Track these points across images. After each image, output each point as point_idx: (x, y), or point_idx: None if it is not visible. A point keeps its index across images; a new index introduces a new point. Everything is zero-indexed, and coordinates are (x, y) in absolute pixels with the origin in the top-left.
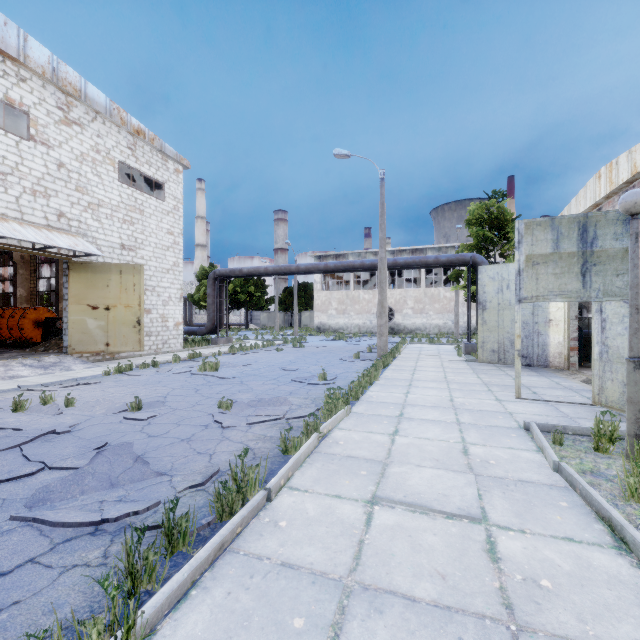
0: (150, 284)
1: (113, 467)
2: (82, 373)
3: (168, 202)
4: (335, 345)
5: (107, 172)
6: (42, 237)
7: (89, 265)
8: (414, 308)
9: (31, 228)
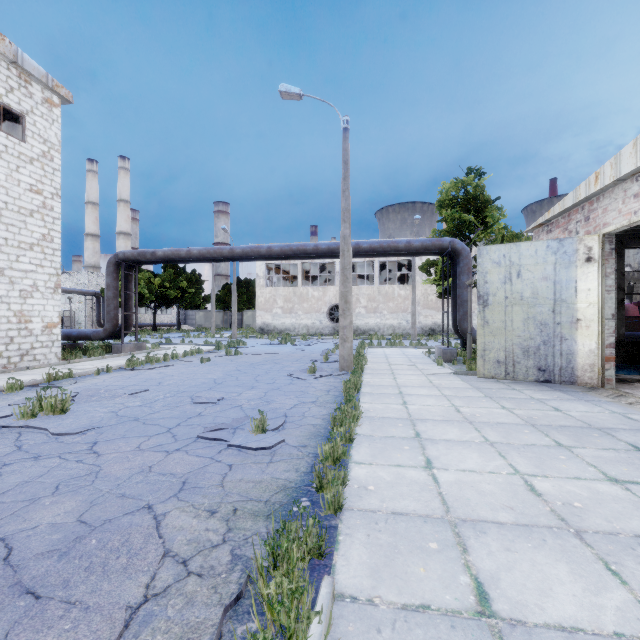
0: None
1: None
2: None
3: (31, 144)
4: (281, 351)
5: None
6: None
7: None
8: (367, 307)
9: None
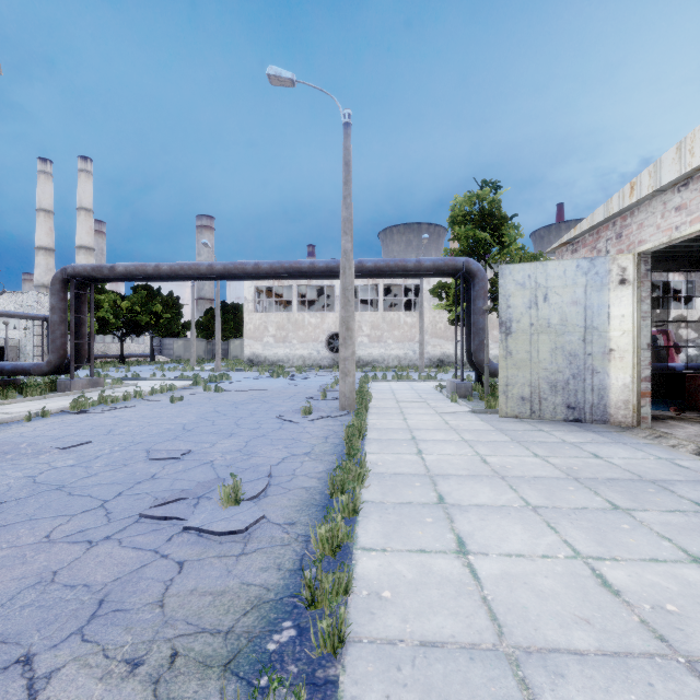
0: None
1: None
2: None
3: None
4: (272, 386)
5: None
6: None
7: None
8: (371, 336)
9: None
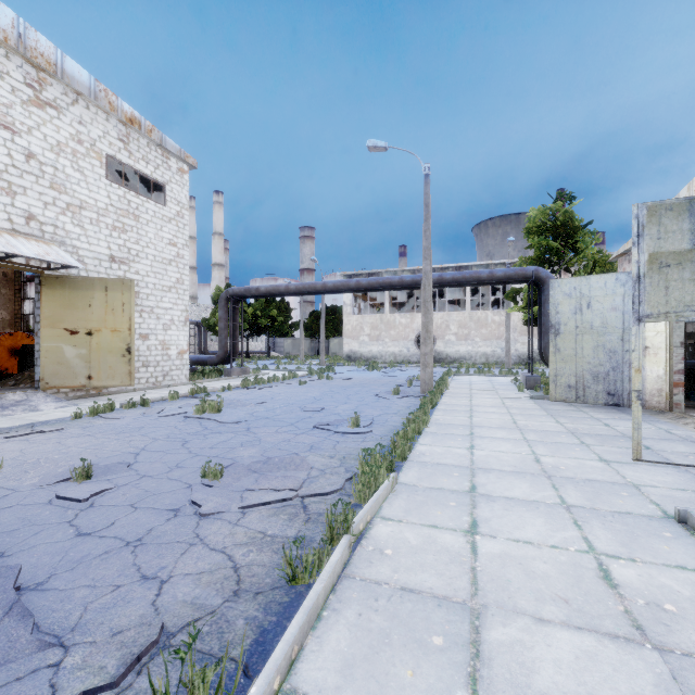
0: (147, 304)
1: None
2: (48, 415)
3: (170, 207)
4: (368, 377)
5: (92, 167)
6: None
7: (66, 280)
8: (458, 334)
9: None
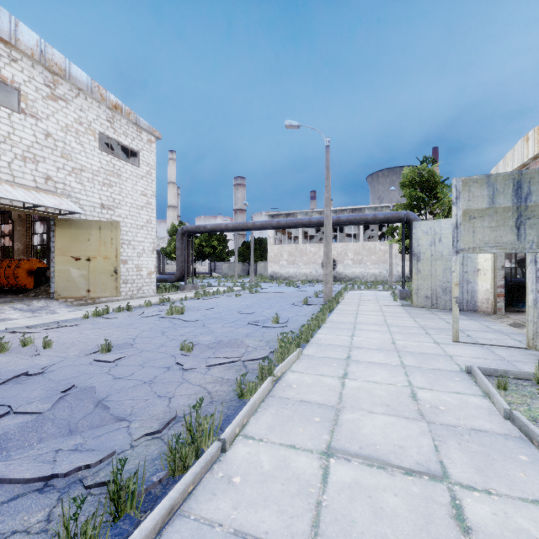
0: (126, 238)
1: (73, 413)
2: (65, 316)
3: (142, 168)
4: (286, 291)
5: (89, 141)
6: (30, 197)
7: (72, 222)
8: (354, 259)
9: (21, 189)
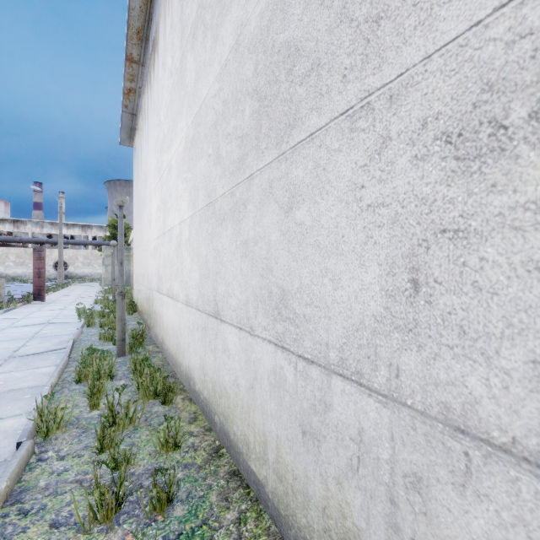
0: None
1: None
2: None
3: None
4: (24, 285)
5: None
6: None
7: None
8: (84, 262)
9: None
